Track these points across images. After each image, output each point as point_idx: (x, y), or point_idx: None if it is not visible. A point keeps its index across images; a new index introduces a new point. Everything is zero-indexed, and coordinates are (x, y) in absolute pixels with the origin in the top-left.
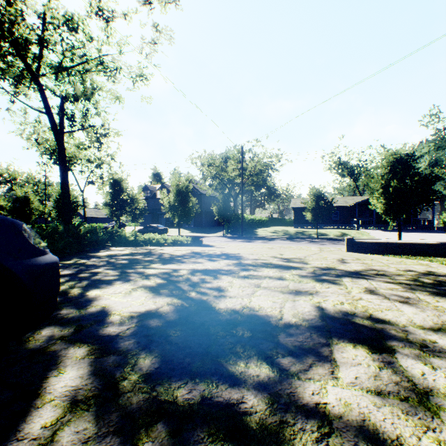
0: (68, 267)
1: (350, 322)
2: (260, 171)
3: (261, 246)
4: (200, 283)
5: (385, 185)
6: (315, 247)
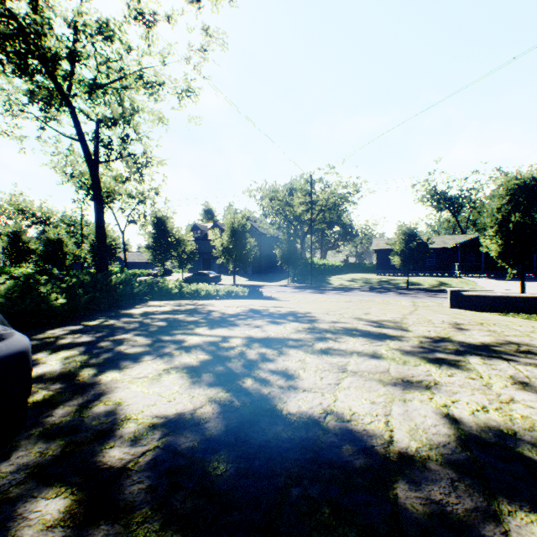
0: (89, 332)
1: (514, 454)
2: (333, 204)
3: (336, 299)
4: (259, 361)
5: (502, 220)
6: (406, 301)
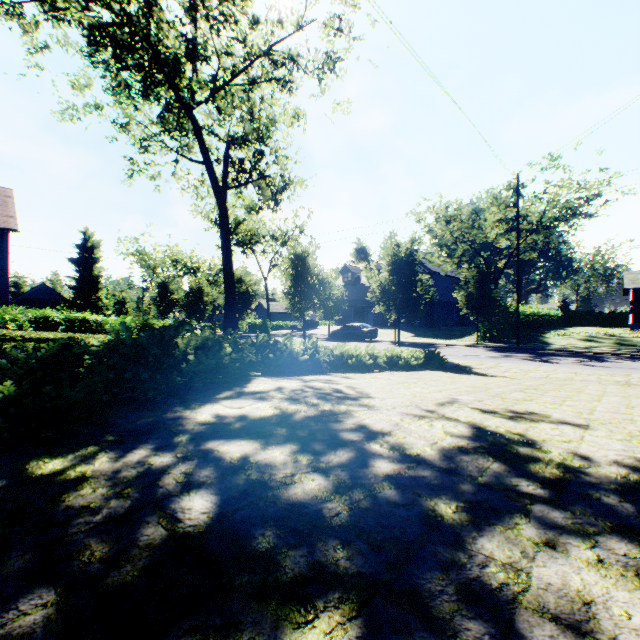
0: None
1: None
2: (553, 219)
3: (592, 376)
4: None
5: None
6: None
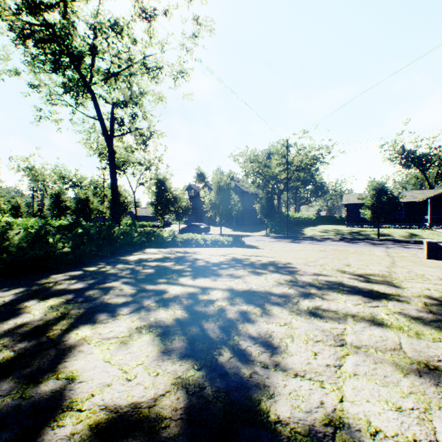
0: (85, 278)
1: None
2: (307, 165)
3: (311, 248)
4: (239, 322)
5: None
6: (380, 251)
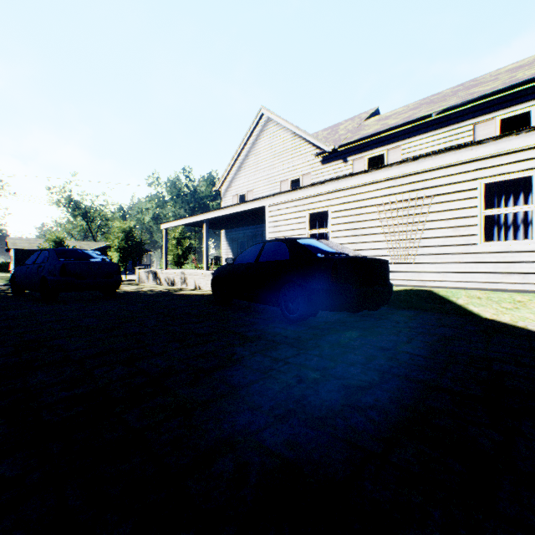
0: None
1: None
2: None
3: None
4: None
5: (118, 244)
6: None
